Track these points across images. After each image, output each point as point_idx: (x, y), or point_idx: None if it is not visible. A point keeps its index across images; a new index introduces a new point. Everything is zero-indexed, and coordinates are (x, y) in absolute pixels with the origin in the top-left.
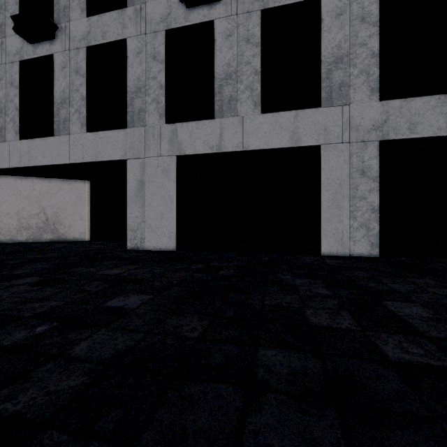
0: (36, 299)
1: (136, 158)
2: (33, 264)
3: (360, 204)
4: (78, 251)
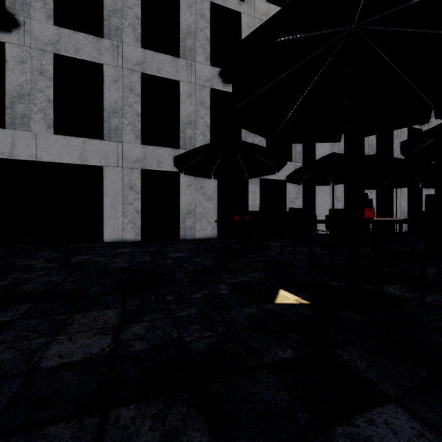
0: None
1: None
2: None
3: (129, 208)
4: None
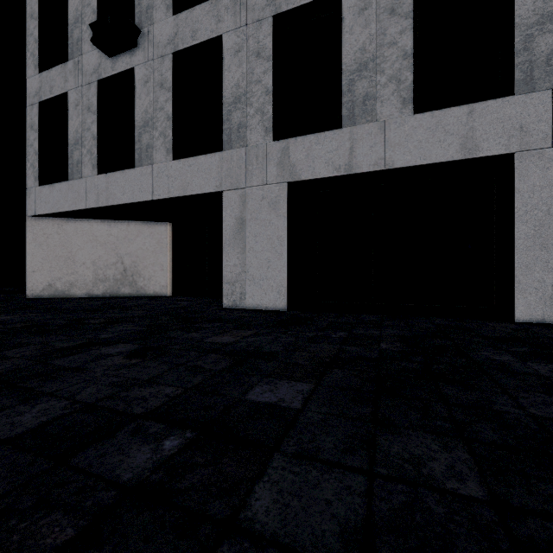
0: (142, 382)
1: (234, 189)
2: (120, 325)
3: None
4: (165, 308)
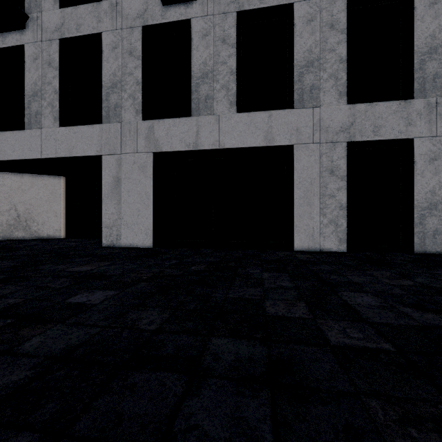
0: None
1: (112, 154)
2: None
3: (329, 202)
4: (50, 248)
